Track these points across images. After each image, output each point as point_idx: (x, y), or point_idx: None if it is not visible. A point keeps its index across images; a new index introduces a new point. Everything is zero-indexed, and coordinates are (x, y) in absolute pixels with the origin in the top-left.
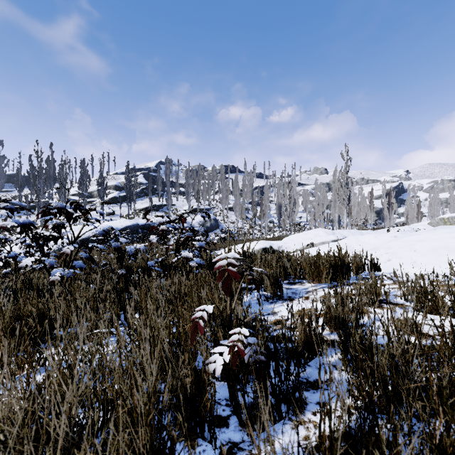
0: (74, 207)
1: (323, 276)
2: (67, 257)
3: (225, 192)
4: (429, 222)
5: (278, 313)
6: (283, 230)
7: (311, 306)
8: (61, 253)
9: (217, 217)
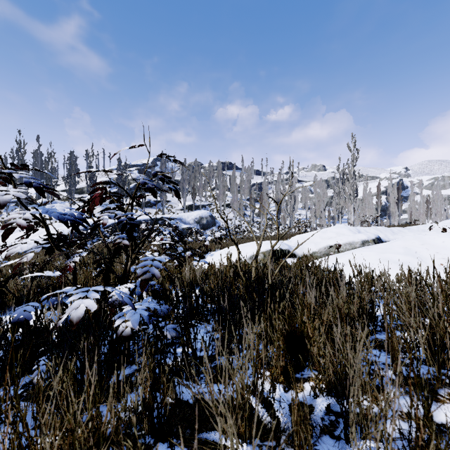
0: None
1: None
2: None
3: (222, 188)
4: None
5: None
6: (285, 228)
7: None
8: None
9: (213, 214)
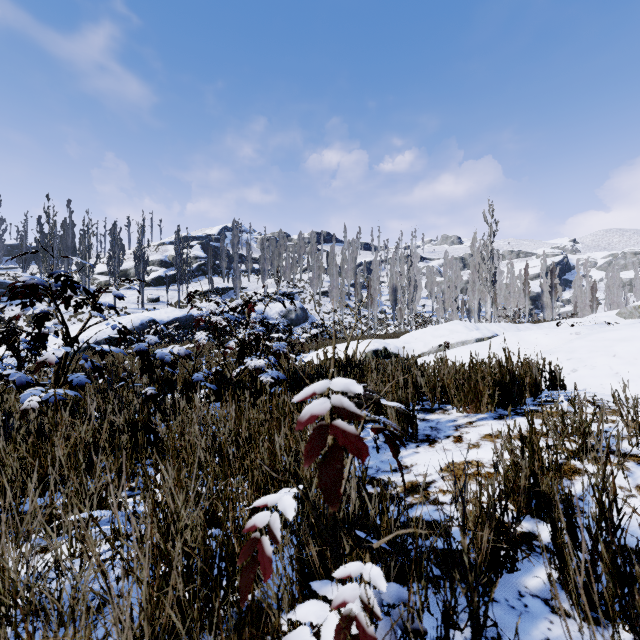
0: (61, 285)
1: (483, 401)
2: (60, 368)
3: (316, 269)
4: (618, 312)
5: (412, 469)
6: (400, 324)
7: (470, 455)
8: (39, 362)
9: (305, 305)
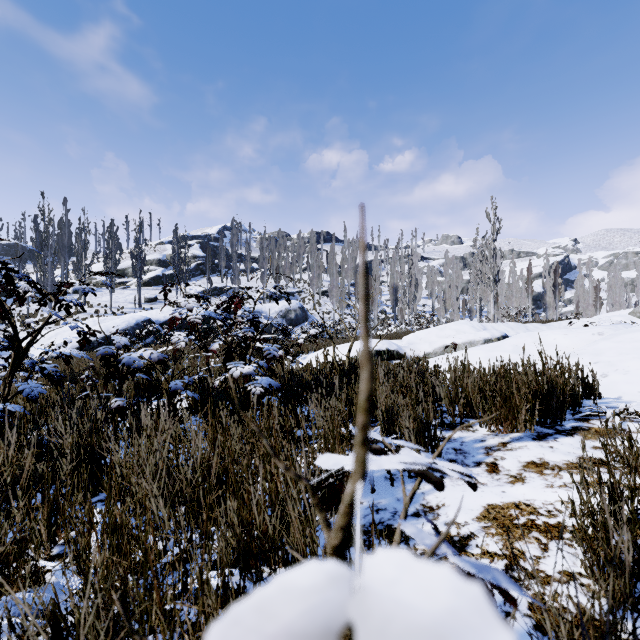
0: None
1: (520, 418)
2: None
3: (316, 269)
4: (632, 312)
5: (439, 513)
6: (401, 324)
7: (515, 494)
8: None
9: (305, 305)
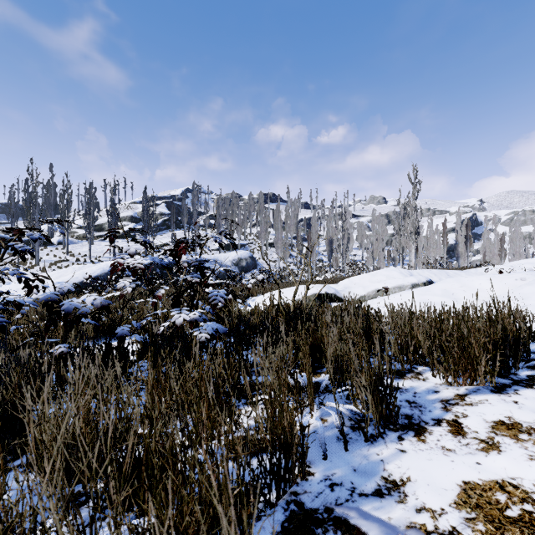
0: None
1: (480, 370)
2: None
3: (264, 224)
4: None
5: (406, 492)
6: (336, 271)
7: (493, 468)
8: None
9: (254, 254)
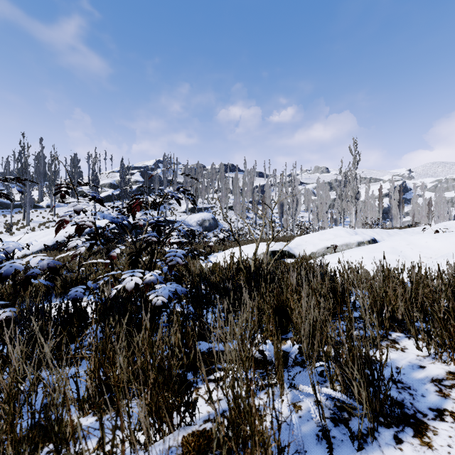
0: None
1: None
2: None
3: (224, 190)
4: None
5: None
6: (287, 230)
7: None
8: None
9: (216, 216)
